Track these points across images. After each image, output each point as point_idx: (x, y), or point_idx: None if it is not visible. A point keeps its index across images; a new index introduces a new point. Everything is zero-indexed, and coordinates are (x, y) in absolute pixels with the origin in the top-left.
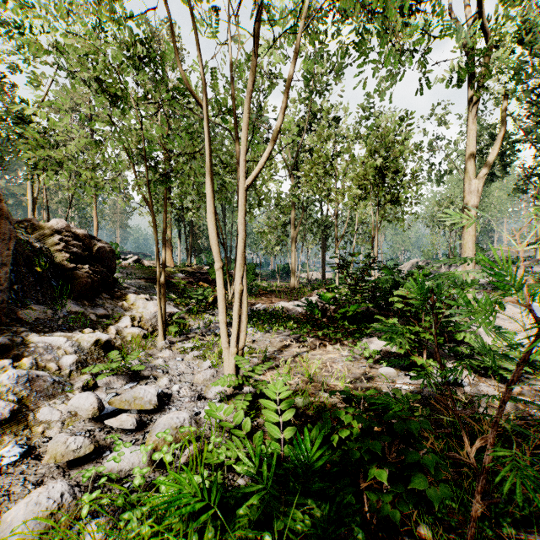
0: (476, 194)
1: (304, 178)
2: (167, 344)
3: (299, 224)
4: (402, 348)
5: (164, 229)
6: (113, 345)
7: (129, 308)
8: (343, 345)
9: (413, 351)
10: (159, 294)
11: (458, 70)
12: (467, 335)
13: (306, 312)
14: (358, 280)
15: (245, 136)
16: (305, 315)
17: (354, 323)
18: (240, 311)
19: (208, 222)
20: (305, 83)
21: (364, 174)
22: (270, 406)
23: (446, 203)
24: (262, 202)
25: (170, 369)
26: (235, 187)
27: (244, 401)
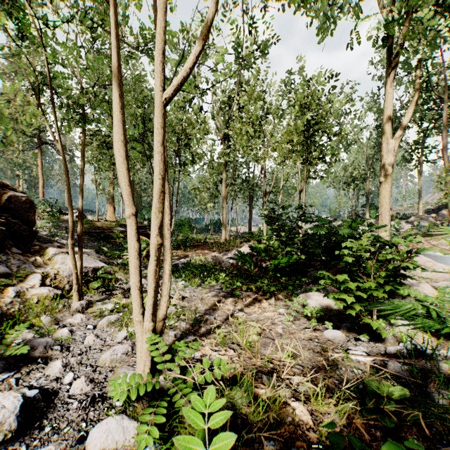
0: (392, 153)
1: (235, 136)
2: (82, 306)
3: (229, 183)
4: (354, 309)
5: (81, 175)
6: (1, 314)
7: (44, 264)
8: (278, 300)
9: (362, 311)
10: (73, 248)
11: (386, 27)
12: (416, 290)
13: (237, 263)
14: (289, 232)
15: (162, 25)
16: (236, 267)
17: (285, 274)
18: (158, 273)
19: (115, 153)
20: (235, 56)
21: (294, 129)
22: (192, 449)
23: (350, 169)
24: (196, 158)
25: (73, 342)
26: (170, 144)
27: (154, 420)
